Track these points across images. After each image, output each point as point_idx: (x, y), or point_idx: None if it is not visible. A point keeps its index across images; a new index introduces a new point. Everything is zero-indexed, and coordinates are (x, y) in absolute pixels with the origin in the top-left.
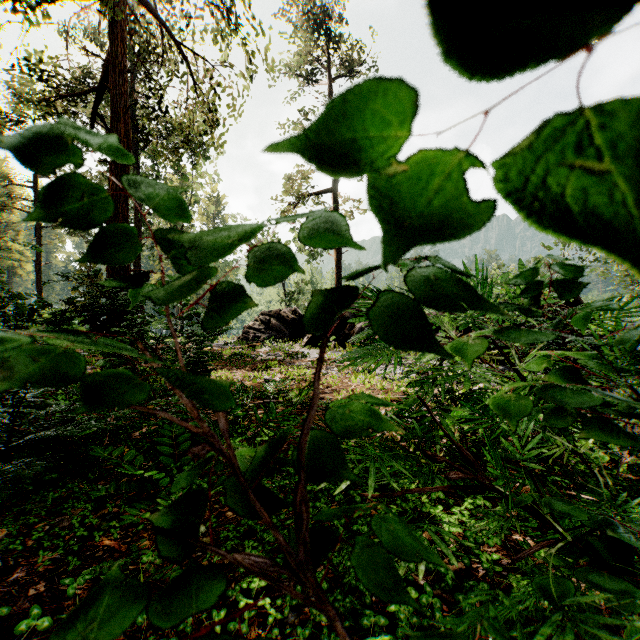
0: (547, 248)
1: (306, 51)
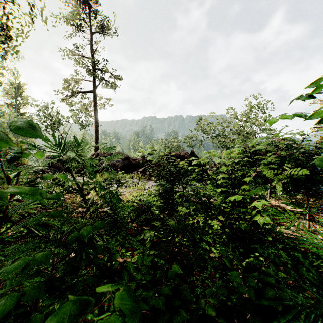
0: (191, 131)
1: (78, 12)
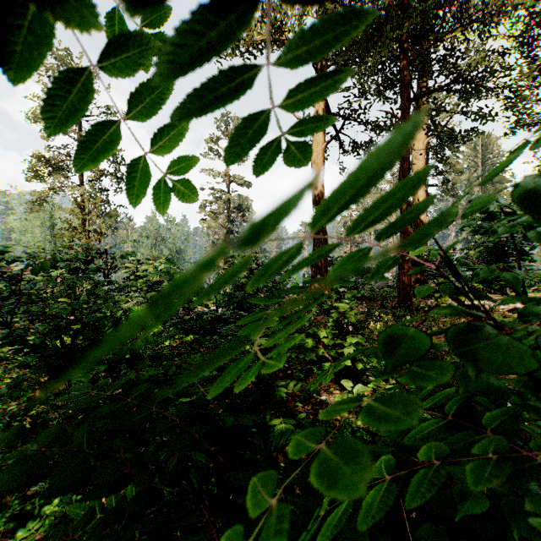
0: None
1: None
